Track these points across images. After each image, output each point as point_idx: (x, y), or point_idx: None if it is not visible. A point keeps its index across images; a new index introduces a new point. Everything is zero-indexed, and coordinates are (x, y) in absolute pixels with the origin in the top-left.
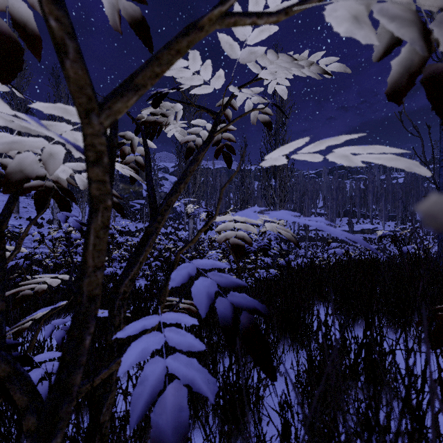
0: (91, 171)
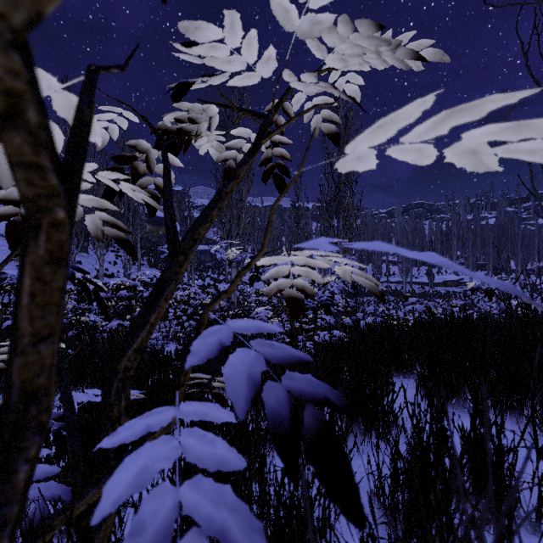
0: (3, 140)
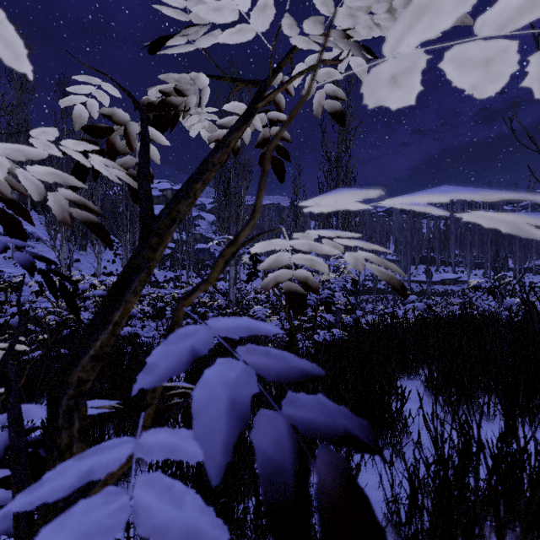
0: None
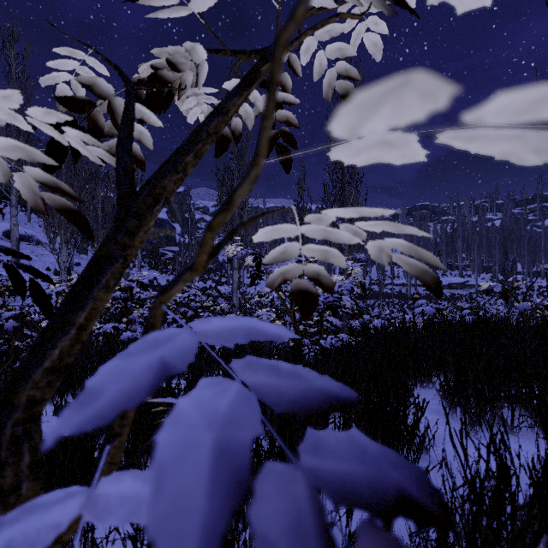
0: None
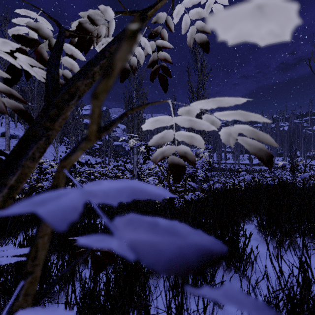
0: None
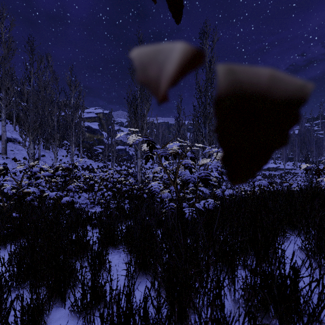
0: None
